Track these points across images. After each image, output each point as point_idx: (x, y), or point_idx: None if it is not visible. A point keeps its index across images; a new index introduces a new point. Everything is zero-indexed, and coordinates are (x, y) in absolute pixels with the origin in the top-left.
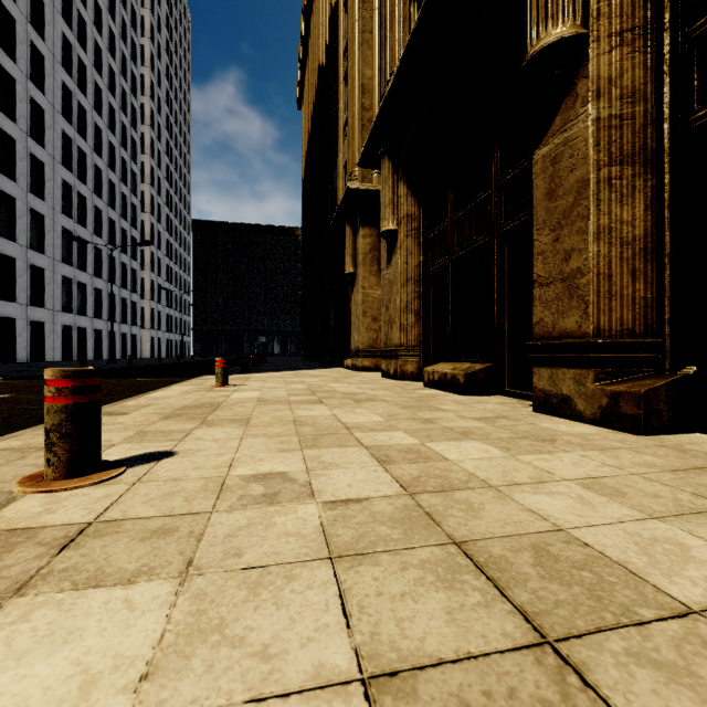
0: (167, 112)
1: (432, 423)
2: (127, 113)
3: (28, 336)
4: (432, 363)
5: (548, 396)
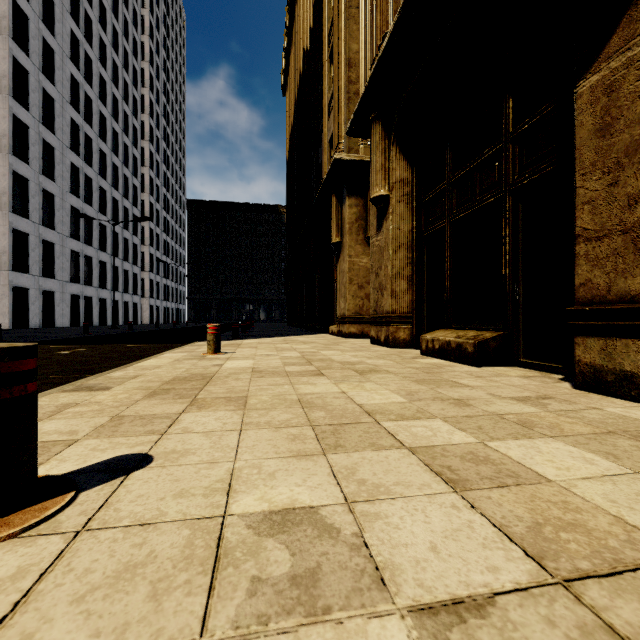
0: (164, 102)
1: (469, 406)
2: (129, 103)
3: (40, 304)
4: (426, 331)
5: (600, 371)
